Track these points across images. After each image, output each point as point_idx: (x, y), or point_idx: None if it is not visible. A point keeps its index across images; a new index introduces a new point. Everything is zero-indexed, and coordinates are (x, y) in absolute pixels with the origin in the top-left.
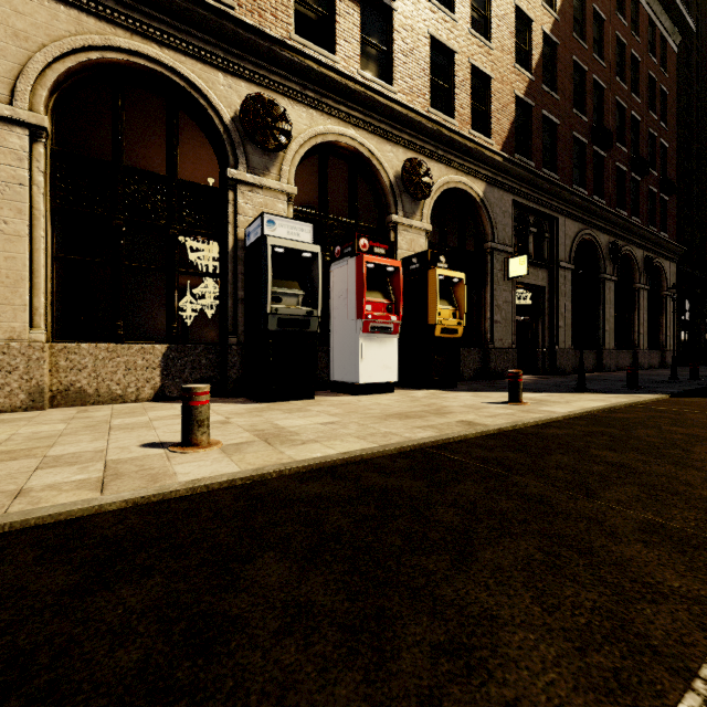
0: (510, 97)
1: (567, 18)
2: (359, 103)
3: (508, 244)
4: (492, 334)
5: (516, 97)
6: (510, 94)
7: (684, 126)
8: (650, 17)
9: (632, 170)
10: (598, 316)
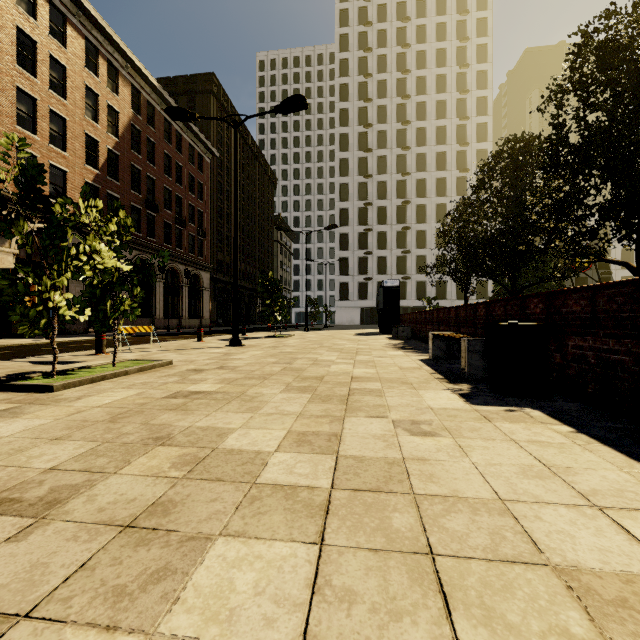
0: (82, 182)
1: (127, 141)
2: None
3: None
4: None
5: (87, 182)
6: (82, 180)
7: (217, 201)
8: (190, 143)
9: (176, 224)
10: (153, 300)
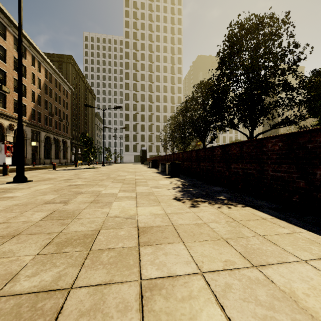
0: (30, 108)
1: (43, 90)
2: (0, 114)
3: (30, 138)
4: (26, 156)
5: (32, 108)
6: (30, 107)
7: (73, 109)
8: (63, 86)
9: (59, 120)
10: (51, 152)
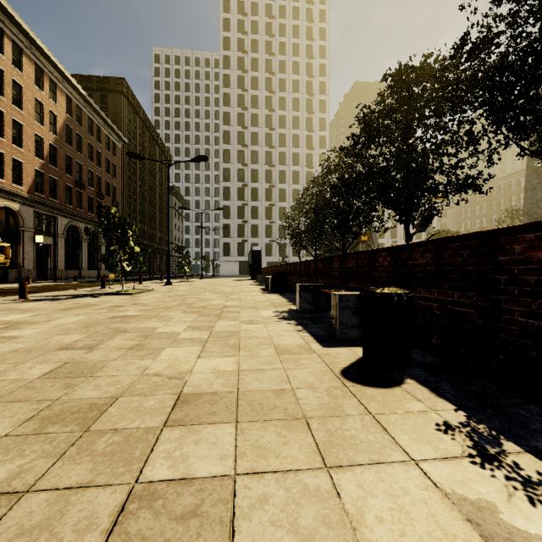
0: (33, 170)
1: (62, 137)
2: None
3: (32, 228)
4: (23, 264)
5: (36, 169)
6: (33, 168)
7: (126, 177)
8: (107, 134)
9: (97, 197)
10: (80, 256)
